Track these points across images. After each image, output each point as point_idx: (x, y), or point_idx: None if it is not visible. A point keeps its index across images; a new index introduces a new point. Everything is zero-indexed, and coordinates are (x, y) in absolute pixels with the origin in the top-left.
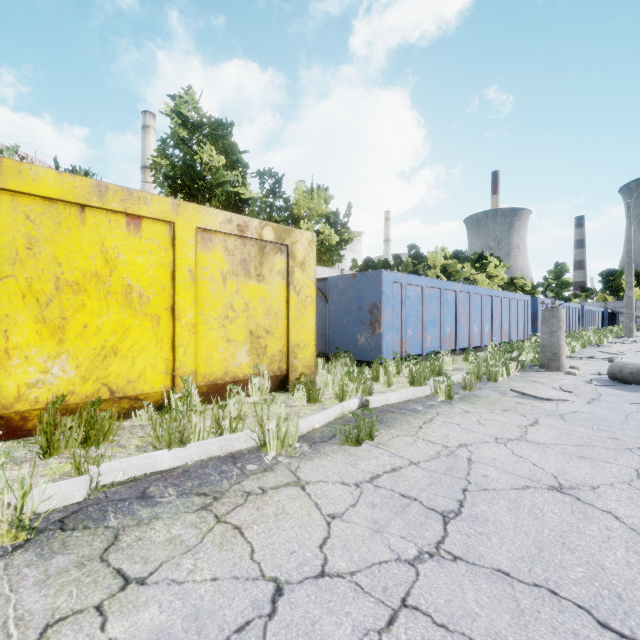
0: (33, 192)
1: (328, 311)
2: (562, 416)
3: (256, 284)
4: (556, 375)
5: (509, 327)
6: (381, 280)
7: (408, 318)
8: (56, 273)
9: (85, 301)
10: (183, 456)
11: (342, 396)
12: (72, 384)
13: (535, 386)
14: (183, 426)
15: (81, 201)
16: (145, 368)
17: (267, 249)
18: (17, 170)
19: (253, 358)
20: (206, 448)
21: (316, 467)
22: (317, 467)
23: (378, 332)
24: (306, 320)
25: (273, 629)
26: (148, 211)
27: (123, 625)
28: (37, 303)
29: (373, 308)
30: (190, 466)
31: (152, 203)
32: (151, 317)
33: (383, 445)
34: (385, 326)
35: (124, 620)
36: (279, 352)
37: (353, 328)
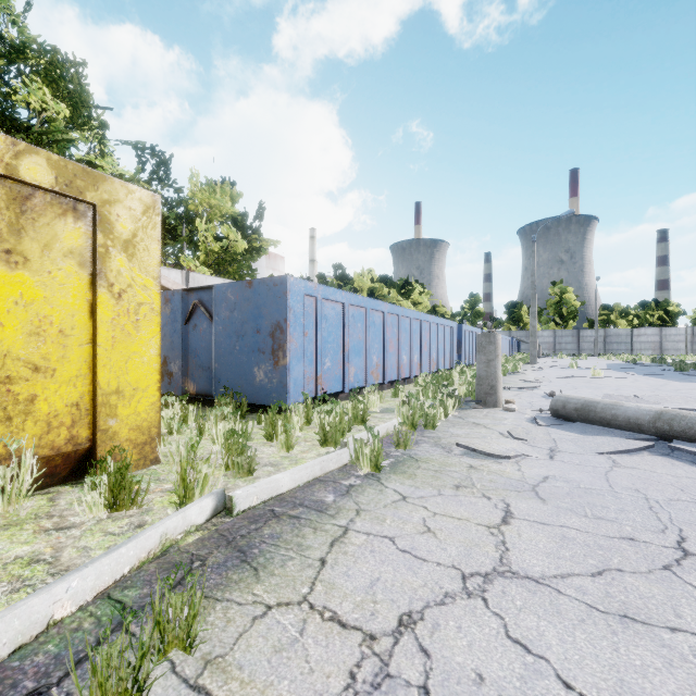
0: None
1: (214, 334)
2: (536, 491)
3: (1, 270)
4: (495, 413)
5: (437, 355)
6: (286, 290)
7: (325, 344)
8: None
9: None
10: None
11: (184, 492)
12: None
13: (480, 432)
14: None
15: None
16: None
17: (36, 202)
18: None
19: None
20: None
21: None
22: None
23: (282, 364)
24: (138, 346)
25: None
26: None
27: None
28: None
29: (276, 330)
30: None
31: None
32: None
33: (215, 672)
34: (293, 355)
35: None
36: (71, 407)
37: (248, 358)
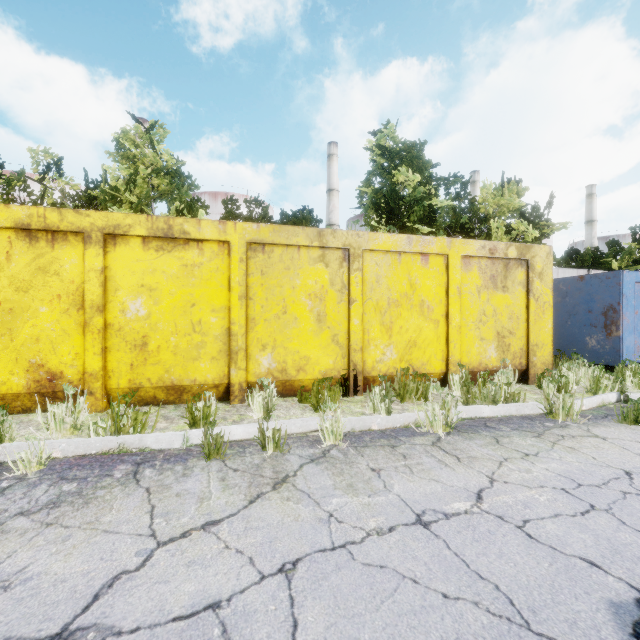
0: (380, 249)
1: None
2: None
3: (501, 294)
4: None
5: None
6: (619, 281)
7: None
8: (388, 295)
9: (401, 311)
10: (495, 411)
11: (595, 390)
12: (395, 363)
13: None
14: (495, 392)
15: (400, 250)
16: (430, 356)
17: (510, 265)
18: (373, 238)
19: (499, 354)
20: (508, 409)
21: (605, 431)
22: (606, 431)
23: (615, 335)
24: (544, 323)
25: (637, 482)
26: (433, 249)
27: (544, 465)
28: (380, 313)
29: (608, 310)
30: (500, 418)
31: (435, 243)
32: (434, 321)
33: None
34: (624, 329)
35: (542, 464)
36: (519, 350)
37: (579, 330)
